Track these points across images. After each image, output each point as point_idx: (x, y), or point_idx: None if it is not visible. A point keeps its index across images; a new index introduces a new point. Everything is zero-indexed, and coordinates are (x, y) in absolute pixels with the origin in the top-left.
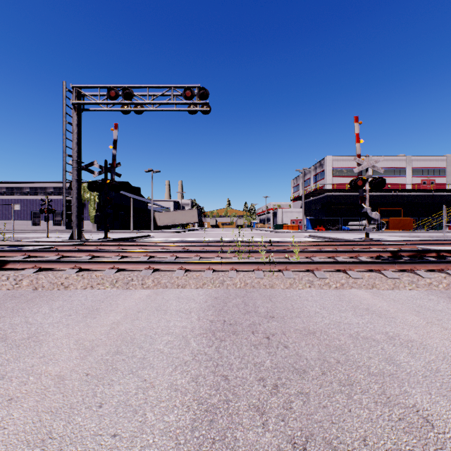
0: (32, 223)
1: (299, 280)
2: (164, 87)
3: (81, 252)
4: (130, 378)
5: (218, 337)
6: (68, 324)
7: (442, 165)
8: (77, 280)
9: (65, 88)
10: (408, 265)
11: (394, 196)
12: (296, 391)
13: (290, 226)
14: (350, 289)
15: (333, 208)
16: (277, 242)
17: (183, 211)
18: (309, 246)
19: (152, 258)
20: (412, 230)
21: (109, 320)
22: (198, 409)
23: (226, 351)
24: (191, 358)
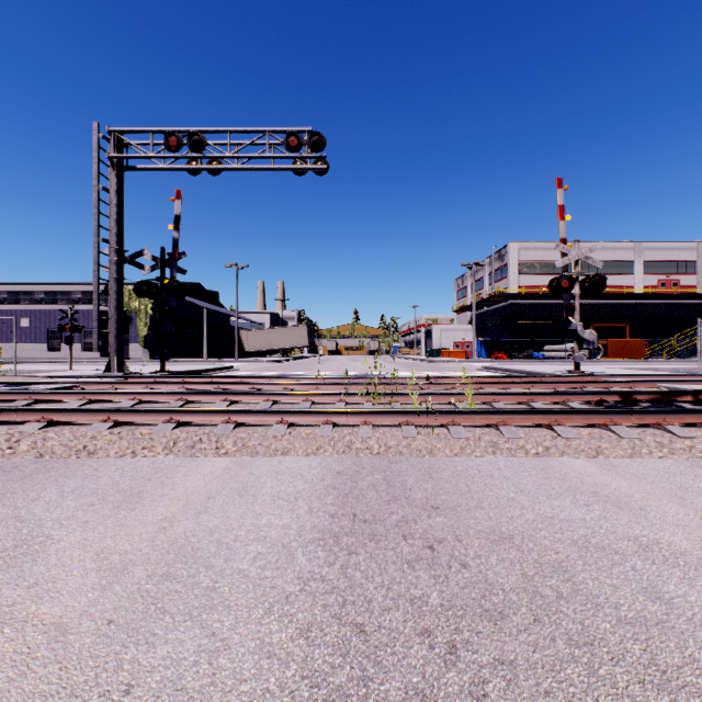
0: (48, 347)
1: (475, 442)
2: (255, 131)
3: (120, 394)
4: (187, 629)
5: (344, 546)
6: (87, 521)
7: (691, 257)
8: (109, 442)
9: (98, 133)
10: (652, 416)
11: (615, 306)
12: (491, 658)
13: (453, 352)
14: (561, 457)
15: (520, 324)
16: (434, 377)
17: (285, 329)
18: (486, 385)
19: (235, 405)
20: (644, 358)
21: (157, 514)
22: (310, 699)
23: (359, 575)
24: (297, 588)
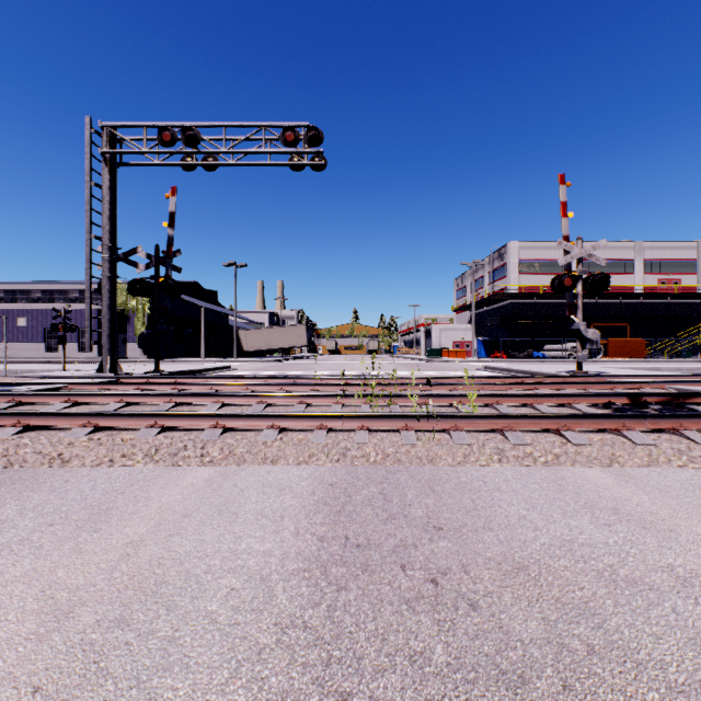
0: (45, 346)
1: (479, 449)
2: (251, 126)
3: (107, 396)
4: (130, 700)
5: (332, 579)
6: (41, 546)
7: (692, 256)
8: (86, 449)
9: (90, 128)
10: (668, 420)
11: (615, 305)
12: None
13: (452, 352)
14: (573, 466)
15: (520, 323)
16: (434, 377)
17: (284, 328)
18: (488, 386)
19: (226, 407)
20: (645, 357)
21: (123, 537)
22: None
23: (349, 620)
24: (273, 638)
